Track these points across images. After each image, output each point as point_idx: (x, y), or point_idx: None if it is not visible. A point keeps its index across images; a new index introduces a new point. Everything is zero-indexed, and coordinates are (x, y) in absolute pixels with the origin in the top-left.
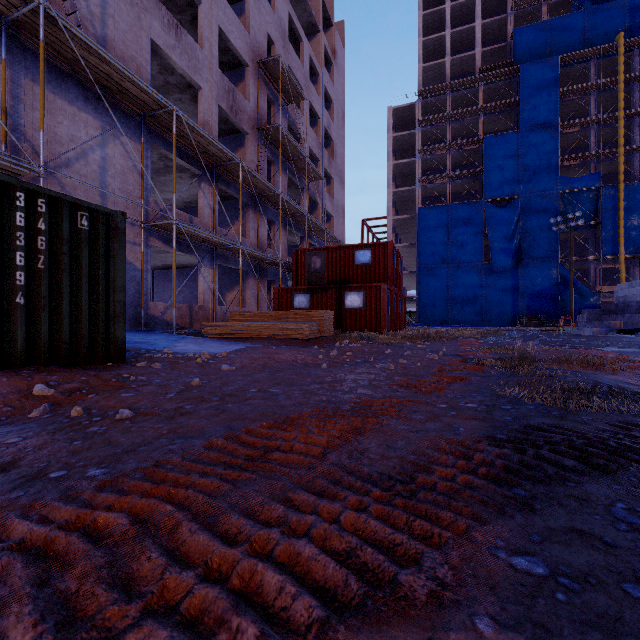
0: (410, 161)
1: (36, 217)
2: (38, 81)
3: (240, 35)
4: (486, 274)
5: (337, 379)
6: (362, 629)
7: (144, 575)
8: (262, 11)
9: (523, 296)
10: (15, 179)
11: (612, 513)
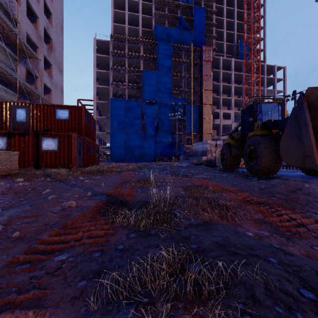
0: (106, 72)
1: None
2: None
3: None
4: (143, 137)
5: None
6: None
7: None
8: None
9: (159, 148)
10: None
11: None
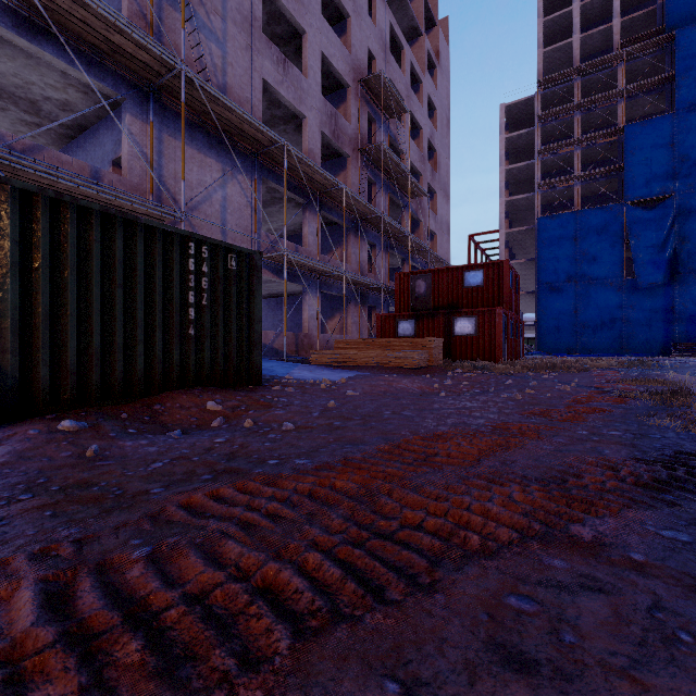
0: (527, 164)
1: (201, 262)
2: (175, 135)
3: (342, 57)
4: (627, 292)
5: (464, 406)
6: (546, 549)
7: (387, 511)
8: (363, 27)
9: (680, 318)
10: (188, 232)
11: None
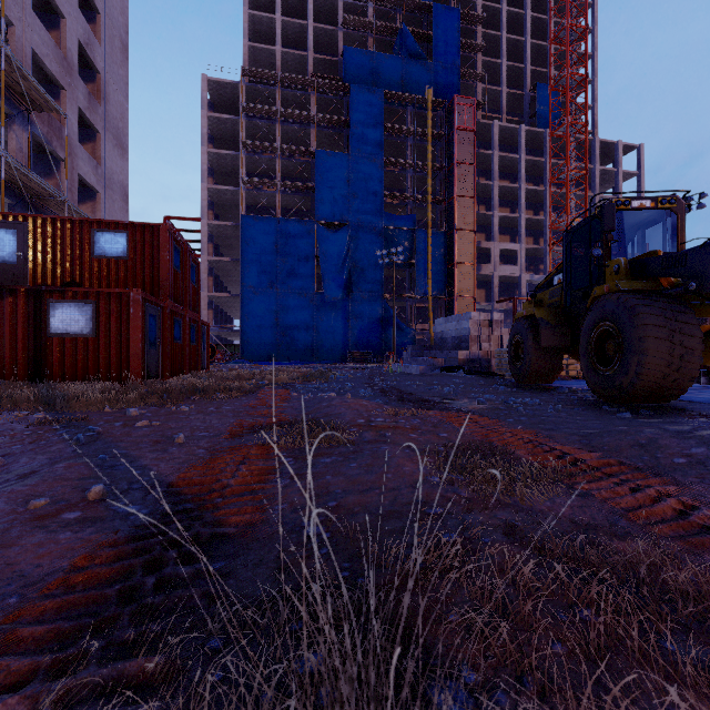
0: (232, 154)
1: None
2: None
3: None
4: (318, 304)
5: None
6: None
7: None
8: None
9: (353, 330)
10: None
11: None
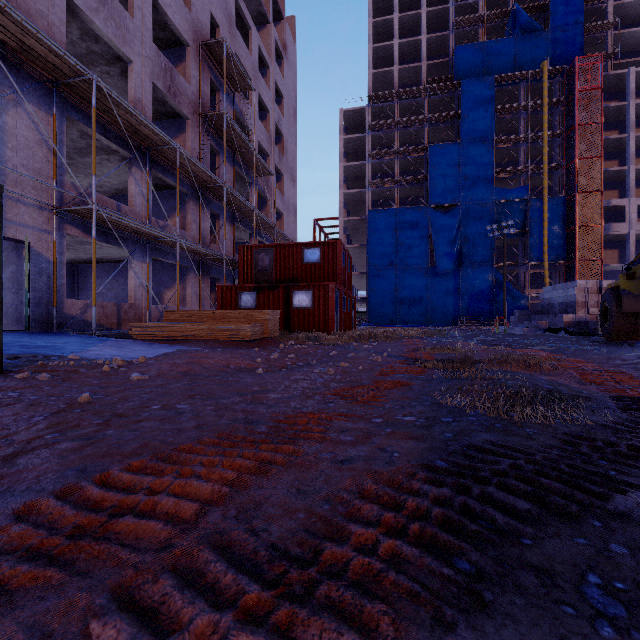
0: (361, 164)
1: None
2: None
3: (179, 11)
4: (431, 276)
5: (266, 388)
6: None
7: None
8: None
9: (463, 297)
10: None
11: (586, 597)
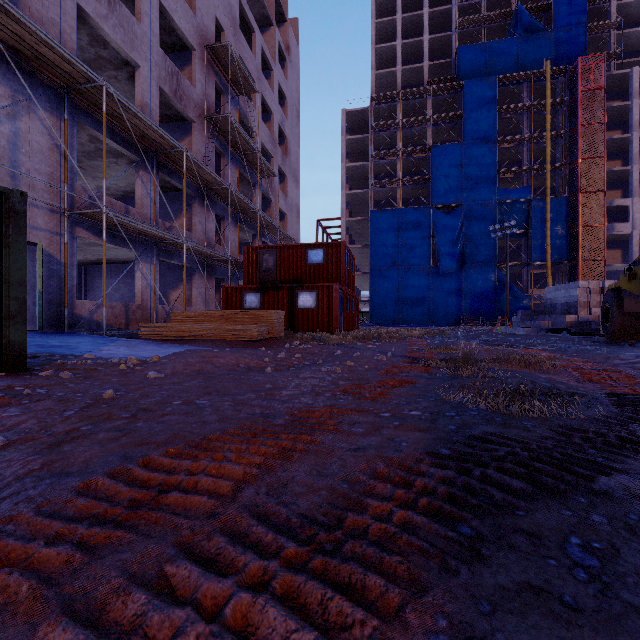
0: (363, 164)
1: None
2: None
3: (185, 15)
4: (433, 276)
5: (278, 386)
6: None
7: None
8: None
9: (466, 298)
10: None
11: (568, 553)
